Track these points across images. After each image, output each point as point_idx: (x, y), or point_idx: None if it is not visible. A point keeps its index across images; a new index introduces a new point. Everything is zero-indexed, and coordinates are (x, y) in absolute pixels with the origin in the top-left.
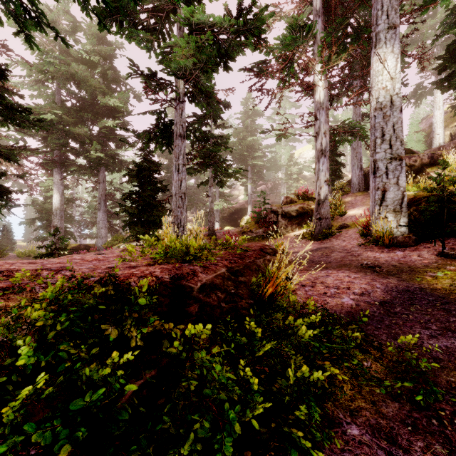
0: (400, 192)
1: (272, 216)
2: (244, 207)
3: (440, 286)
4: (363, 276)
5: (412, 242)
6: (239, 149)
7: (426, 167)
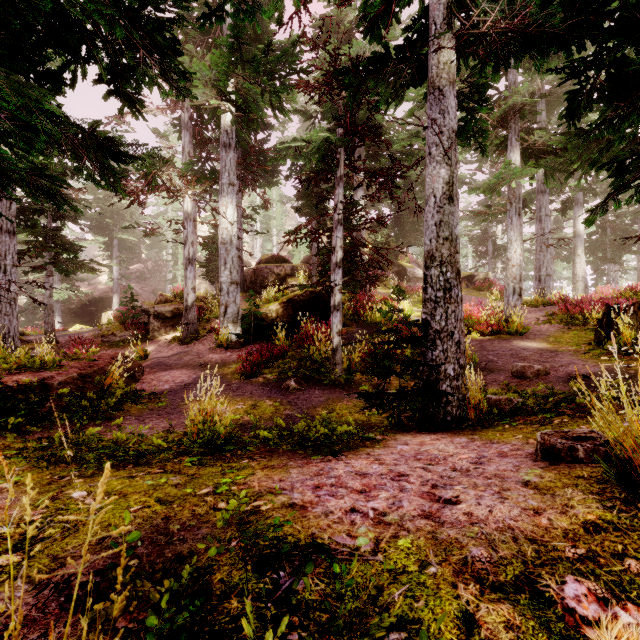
0: (237, 308)
1: (143, 316)
2: (106, 296)
3: (226, 372)
4: (192, 371)
5: (240, 345)
6: (97, 213)
7: (288, 277)
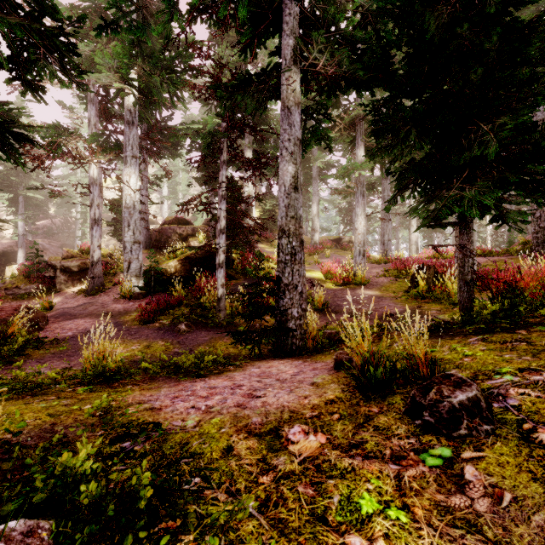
0: (139, 264)
1: (49, 270)
2: (11, 250)
3: (127, 319)
4: (95, 319)
5: (142, 296)
6: (1, 171)
7: (190, 236)
